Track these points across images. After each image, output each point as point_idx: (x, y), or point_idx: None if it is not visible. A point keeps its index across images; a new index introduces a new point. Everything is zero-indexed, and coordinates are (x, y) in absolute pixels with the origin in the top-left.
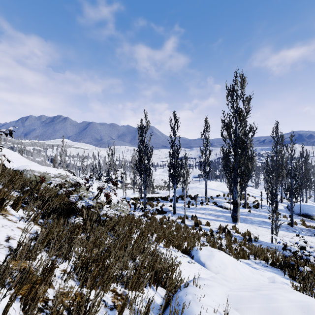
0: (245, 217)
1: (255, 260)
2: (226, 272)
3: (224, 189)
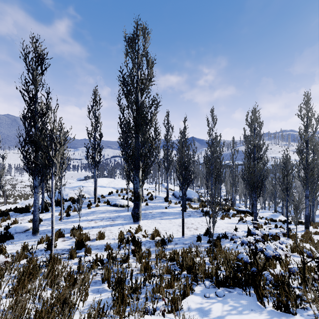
0: (144, 212)
1: (197, 285)
2: None
3: (117, 185)
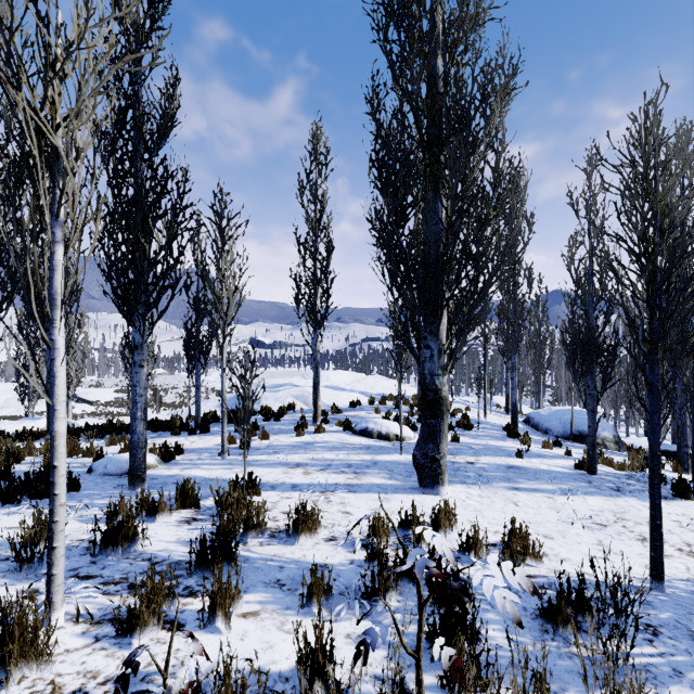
0: (451, 461)
1: None
2: None
3: (371, 388)
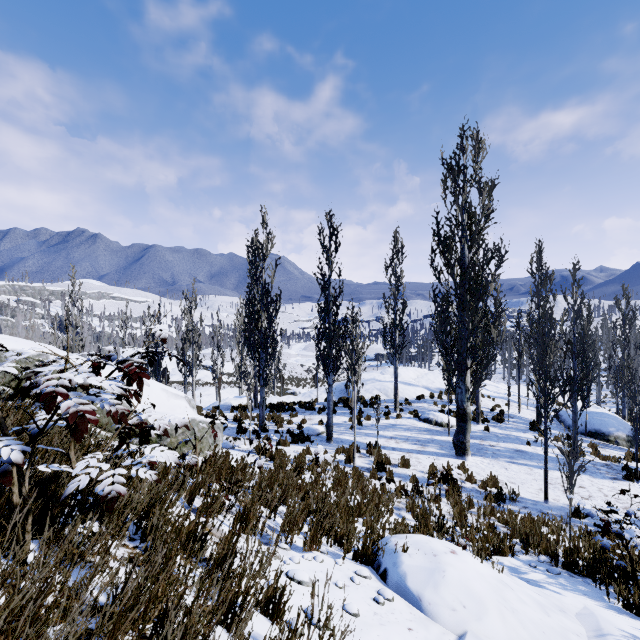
0: (480, 443)
1: (527, 554)
2: (484, 628)
3: (432, 382)
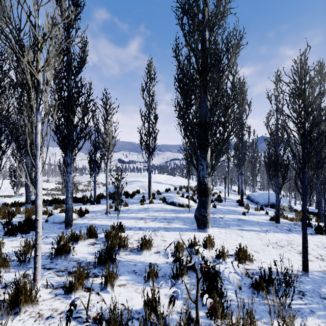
0: (212, 217)
1: None
2: None
3: (175, 182)
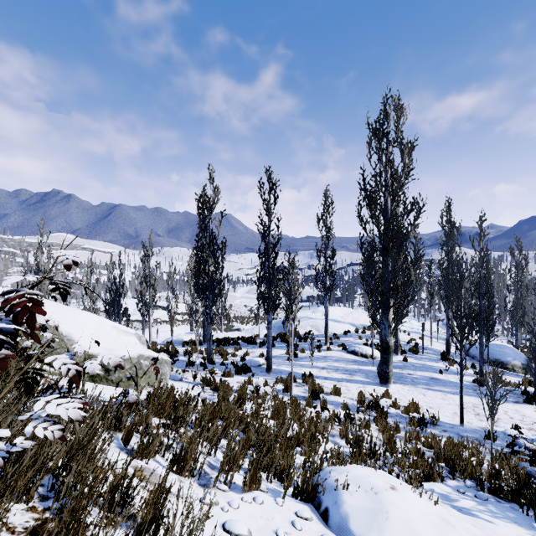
0: (399, 372)
1: (454, 479)
2: None
3: (356, 320)
